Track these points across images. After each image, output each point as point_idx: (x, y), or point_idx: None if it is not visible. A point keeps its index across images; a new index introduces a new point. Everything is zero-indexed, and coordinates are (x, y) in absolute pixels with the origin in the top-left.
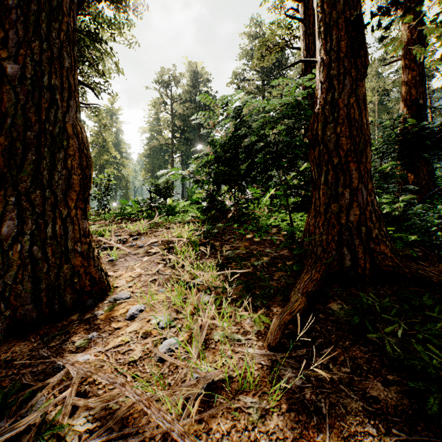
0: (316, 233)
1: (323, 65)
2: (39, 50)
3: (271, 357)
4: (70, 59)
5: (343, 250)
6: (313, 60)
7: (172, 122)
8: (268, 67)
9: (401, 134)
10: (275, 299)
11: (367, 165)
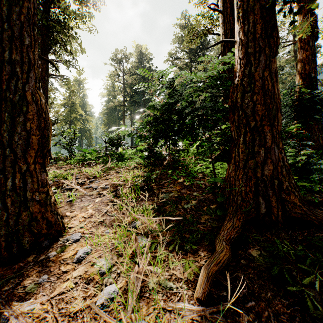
0: (236, 184)
1: (242, 45)
2: (1, 29)
3: (200, 312)
4: (30, 38)
5: (259, 199)
6: (233, 40)
7: (123, 89)
8: (195, 49)
9: (297, 100)
10: (202, 243)
11: (278, 127)
